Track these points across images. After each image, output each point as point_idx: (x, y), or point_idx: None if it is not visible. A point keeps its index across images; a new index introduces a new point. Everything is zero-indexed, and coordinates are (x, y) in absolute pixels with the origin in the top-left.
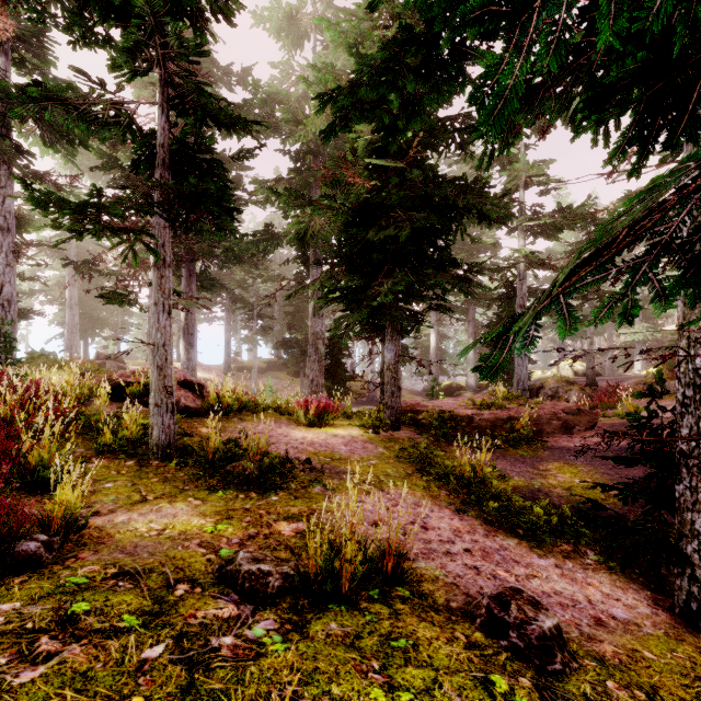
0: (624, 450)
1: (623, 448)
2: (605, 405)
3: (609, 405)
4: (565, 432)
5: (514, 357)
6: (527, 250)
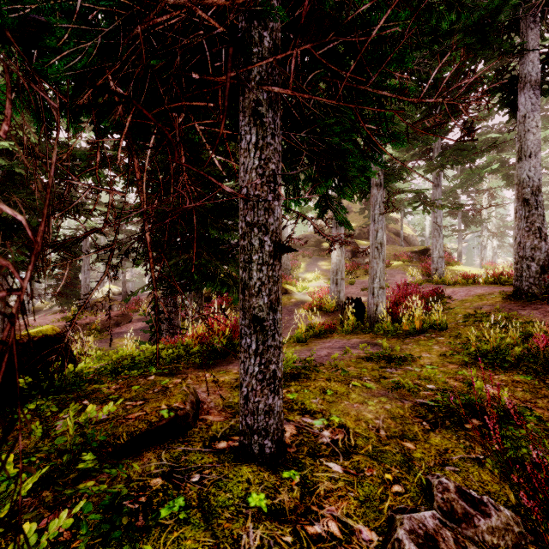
0: (145, 328)
1: (144, 327)
2: (133, 311)
3: (135, 311)
4: (118, 326)
5: (80, 287)
6: (92, 223)
